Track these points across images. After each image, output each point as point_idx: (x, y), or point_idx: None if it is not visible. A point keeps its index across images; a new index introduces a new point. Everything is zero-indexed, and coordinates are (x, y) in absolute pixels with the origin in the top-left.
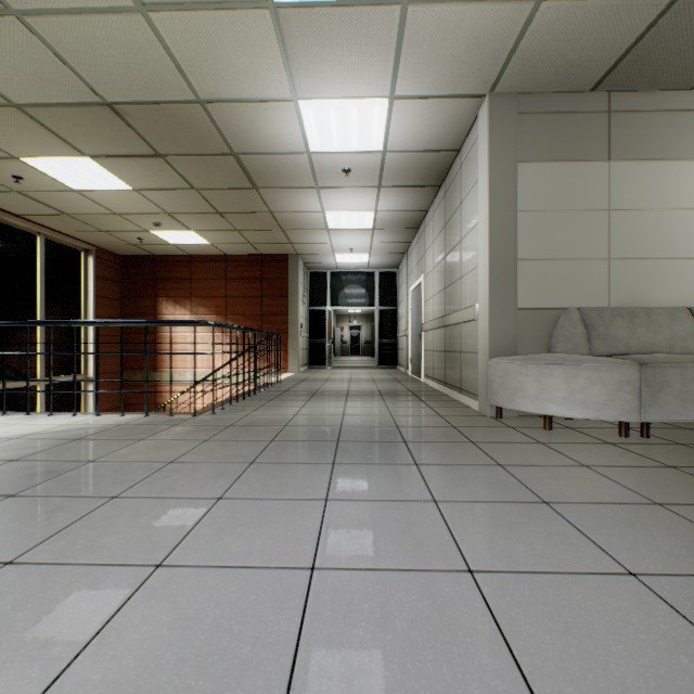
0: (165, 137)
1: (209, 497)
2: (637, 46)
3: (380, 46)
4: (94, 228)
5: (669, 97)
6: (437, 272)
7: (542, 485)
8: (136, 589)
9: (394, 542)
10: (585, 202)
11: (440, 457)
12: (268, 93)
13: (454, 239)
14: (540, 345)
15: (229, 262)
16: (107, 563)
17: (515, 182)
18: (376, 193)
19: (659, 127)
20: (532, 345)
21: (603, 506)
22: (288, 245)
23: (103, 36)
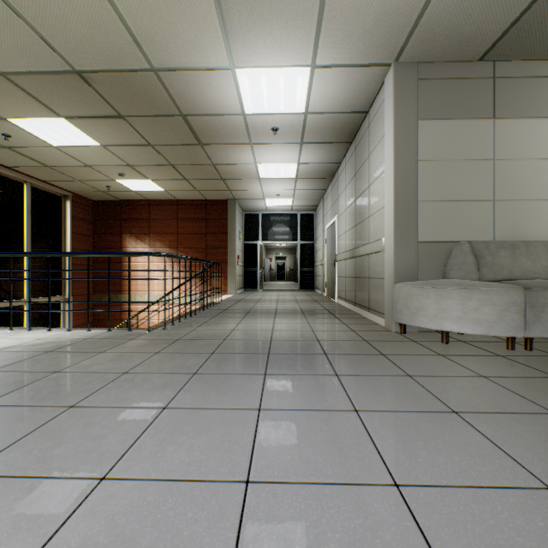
0: (125, 100)
1: (156, 406)
2: (520, 20)
3: (303, 20)
4: (71, 177)
5: (544, 65)
6: (348, 213)
7: (449, 395)
8: (77, 505)
9: (322, 453)
10: (473, 153)
11: (357, 368)
12: (210, 63)
13: (363, 185)
14: (436, 272)
15: (180, 206)
16: (55, 476)
17: (416, 136)
18: (299, 148)
19: (536, 90)
20: (430, 272)
21: (507, 416)
22: (228, 192)
23: (71, 12)
